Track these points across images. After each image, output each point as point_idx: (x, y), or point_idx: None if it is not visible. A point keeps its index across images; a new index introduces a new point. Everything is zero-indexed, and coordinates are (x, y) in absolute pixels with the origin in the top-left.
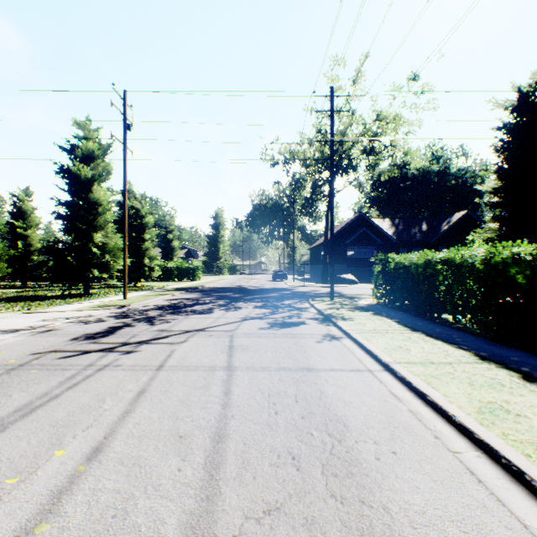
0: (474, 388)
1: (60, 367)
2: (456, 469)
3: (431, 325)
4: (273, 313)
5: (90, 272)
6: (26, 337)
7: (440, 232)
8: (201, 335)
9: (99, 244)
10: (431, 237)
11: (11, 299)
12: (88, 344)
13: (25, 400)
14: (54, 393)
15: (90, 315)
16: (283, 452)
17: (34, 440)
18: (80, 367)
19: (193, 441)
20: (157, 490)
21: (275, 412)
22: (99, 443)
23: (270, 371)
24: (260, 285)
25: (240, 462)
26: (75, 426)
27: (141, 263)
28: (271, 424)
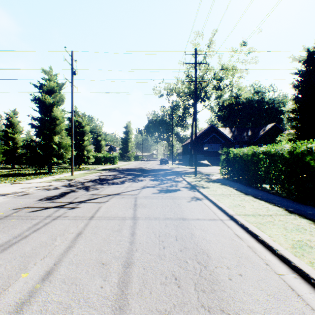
0: (288, 232)
1: (30, 217)
2: (282, 286)
3: (256, 191)
4: (161, 184)
5: (51, 159)
6: (11, 199)
7: (259, 135)
8: (117, 197)
9: (57, 143)
10: (254, 138)
11: (4, 175)
12: (48, 203)
13: (6, 239)
14: (25, 235)
15: (50, 185)
16: (169, 275)
17: (9, 266)
18: (42, 218)
19: (111, 267)
20: (86, 302)
21: (163, 247)
22: (50, 268)
23: (159, 220)
24: (153, 167)
25: (141, 282)
26: (36, 257)
27: (82, 154)
28: (161, 255)
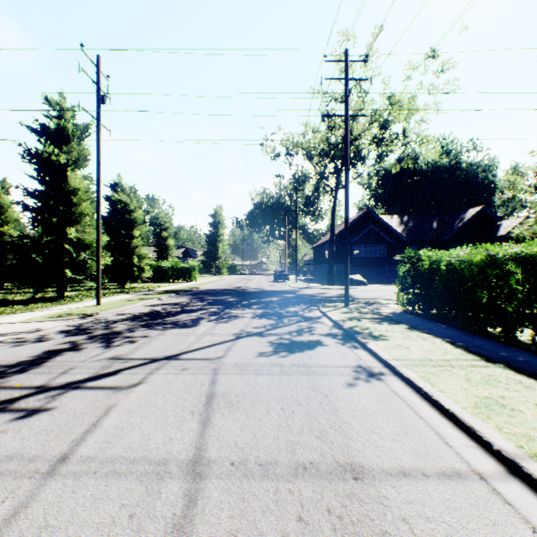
0: None
1: None
2: None
3: (506, 350)
4: (277, 326)
5: (62, 272)
6: None
7: (454, 229)
8: (170, 368)
9: (74, 240)
10: (444, 234)
11: None
12: None
13: None
14: None
15: (35, 330)
16: None
17: None
18: None
19: None
20: None
21: None
22: None
23: (278, 479)
24: (260, 287)
25: None
26: None
27: (129, 262)
28: None
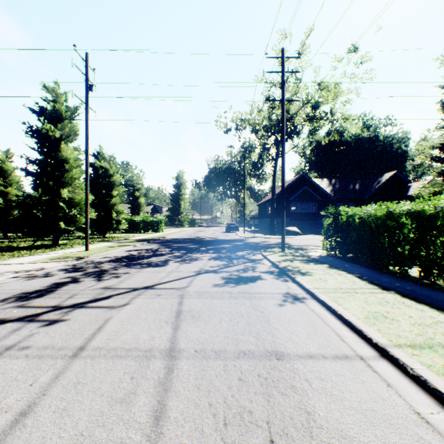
0: None
1: None
2: None
3: (399, 282)
4: (228, 265)
5: (57, 224)
6: None
7: (372, 189)
8: (148, 294)
9: (66, 199)
10: (364, 194)
11: None
12: (12, 308)
13: None
14: None
15: (41, 269)
16: None
17: None
18: None
19: None
20: None
21: None
22: None
23: (226, 359)
24: (215, 236)
25: None
26: None
27: (109, 216)
28: None
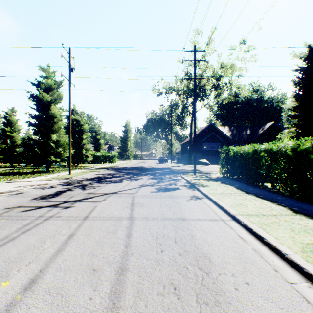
0: (295, 233)
1: (21, 217)
2: (296, 298)
3: (258, 190)
4: (159, 182)
5: (49, 157)
6: (4, 198)
7: (258, 134)
8: (114, 196)
9: (55, 141)
10: (253, 137)
11: (1, 174)
12: (42, 202)
13: None
14: (12, 236)
15: (47, 184)
16: (167, 283)
17: None
18: (33, 218)
19: (103, 274)
20: None
21: (161, 250)
22: (35, 275)
23: (158, 220)
24: (151, 166)
25: (136, 292)
26: (21, 262)
27: (81, 152)
28: (158, 260)
